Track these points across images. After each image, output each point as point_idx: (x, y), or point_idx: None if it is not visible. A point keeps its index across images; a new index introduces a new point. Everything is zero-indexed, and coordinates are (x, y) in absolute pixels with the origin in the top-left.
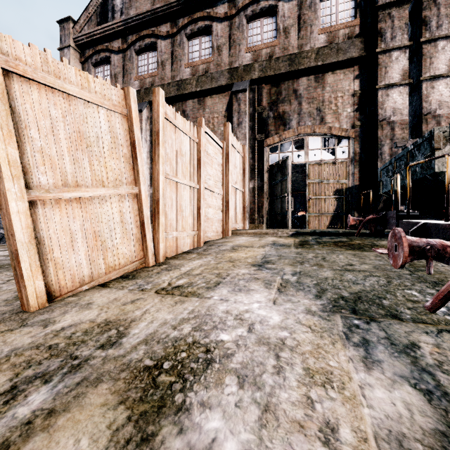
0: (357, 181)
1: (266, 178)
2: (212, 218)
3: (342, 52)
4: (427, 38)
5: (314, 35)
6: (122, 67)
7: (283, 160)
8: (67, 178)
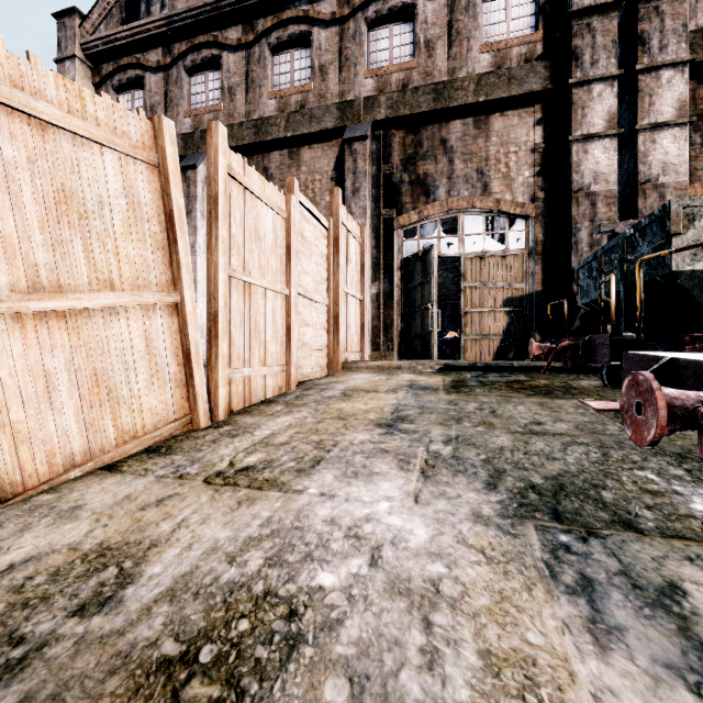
0: (539, 284)
1: (397, 280)
2: (311, 343)
3: (516, 82)
4: (646, 65)
5: (473, 54)
6: (164, 95)
7: (425, 251)
8: (39, 275)
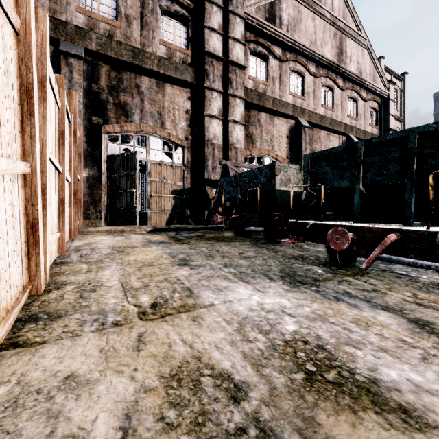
0: (189, 184)
1: (104, 169)
2: None
3: (179, 71)
4: (232, 93)
5: (156, 42)
6: None
7: (129, 154)
8: None
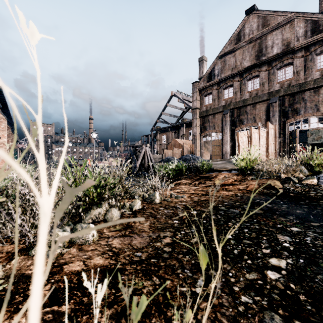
0: None
1: (287, 137)
2: (262, 154)
3: None
4: None
5: (313, 73)
6: (217, 96)
7: (295, 130)
8: (242, 149)
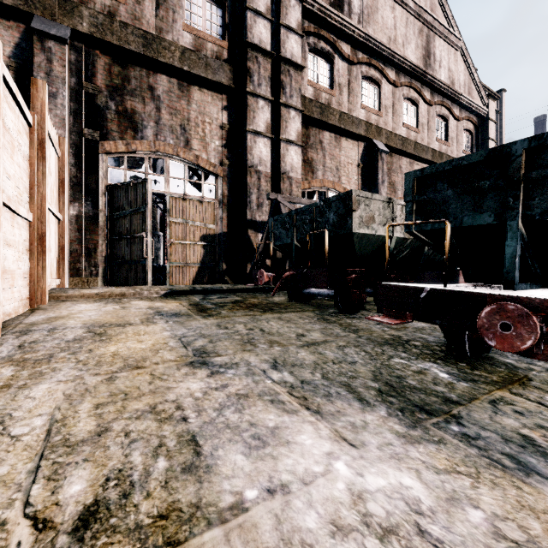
0: (226, 227)
1: (102, 204)
2: (13, 269)
3: (211, 70)
4: (285, 102)
5: (178, 27)
6: None
7: (138, 182)
8: None
